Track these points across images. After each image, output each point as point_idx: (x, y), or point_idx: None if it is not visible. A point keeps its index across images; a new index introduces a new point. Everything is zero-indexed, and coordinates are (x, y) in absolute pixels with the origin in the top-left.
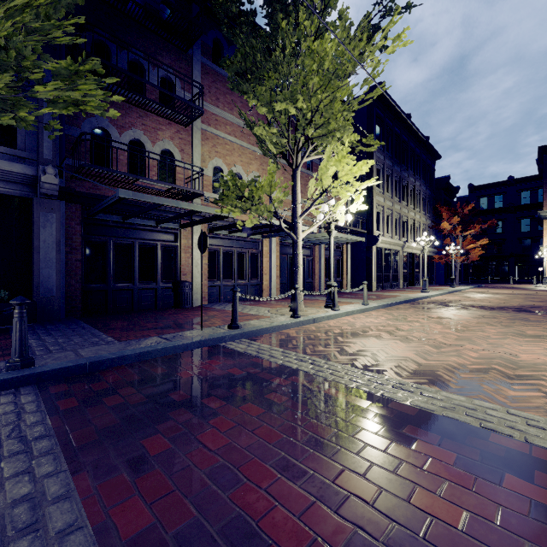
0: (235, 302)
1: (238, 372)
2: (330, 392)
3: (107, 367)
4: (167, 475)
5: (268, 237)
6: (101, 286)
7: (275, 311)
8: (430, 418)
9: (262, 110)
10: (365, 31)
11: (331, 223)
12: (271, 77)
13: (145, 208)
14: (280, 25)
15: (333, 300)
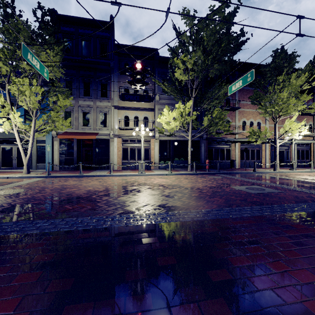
0: (254, 165)
1: (258, 176)
2: (277, 178)
3: (231, 174)
4: (252, 178)
5: (264, 143)
6: (211, 161)
7: (267, 170)
8: (295, 180)
9: (262, 111)
10: (308, 68)
11: (292, 139)
12: (265, 99)
13: (226, 141)
14: (269, 89)
15: (292, 167)
